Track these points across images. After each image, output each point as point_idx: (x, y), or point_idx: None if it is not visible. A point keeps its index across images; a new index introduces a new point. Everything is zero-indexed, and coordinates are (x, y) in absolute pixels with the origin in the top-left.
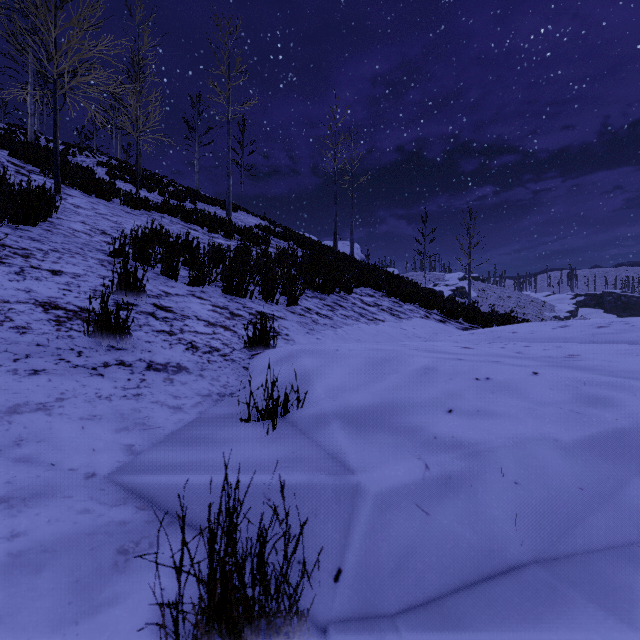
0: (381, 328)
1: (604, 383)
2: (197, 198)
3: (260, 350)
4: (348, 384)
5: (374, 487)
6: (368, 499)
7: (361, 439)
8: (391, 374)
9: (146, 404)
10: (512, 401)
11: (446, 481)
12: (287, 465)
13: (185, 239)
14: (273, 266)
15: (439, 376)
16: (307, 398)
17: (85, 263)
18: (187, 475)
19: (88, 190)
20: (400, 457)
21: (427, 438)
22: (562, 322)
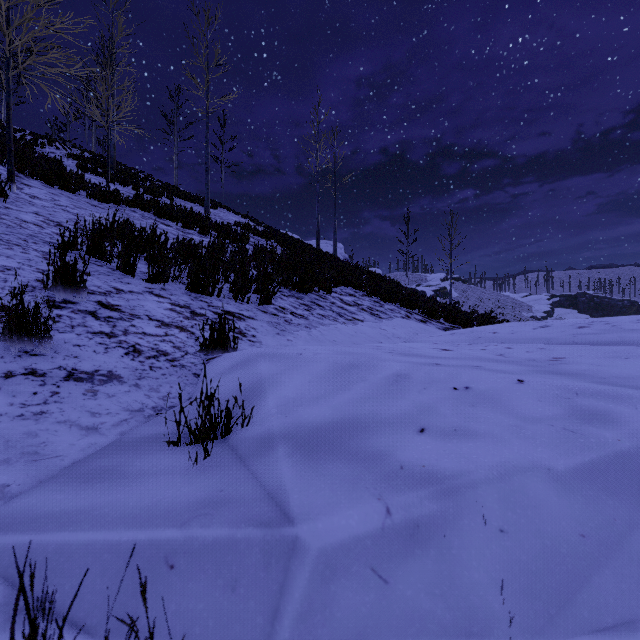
0: (359, 328)
1: (599, 393)
2: (175, 194)
3: (218, 354)
4: (306, 395)
5: (316, 544)
6: (307, 562)
7: (310, 470)
8: (357, 383)
9: (48, 425)
10: (495, 416)
11: (412, 531)
12: (207, 511)
13: (151, 233)
14: (246, 263)
15: (412, 385)
16: (255, 413)
17: (24, 255)
18: (63, 532)
19: (50, 181)
20: (355, 497)
21: (392, 468)
22: (542, 322)
